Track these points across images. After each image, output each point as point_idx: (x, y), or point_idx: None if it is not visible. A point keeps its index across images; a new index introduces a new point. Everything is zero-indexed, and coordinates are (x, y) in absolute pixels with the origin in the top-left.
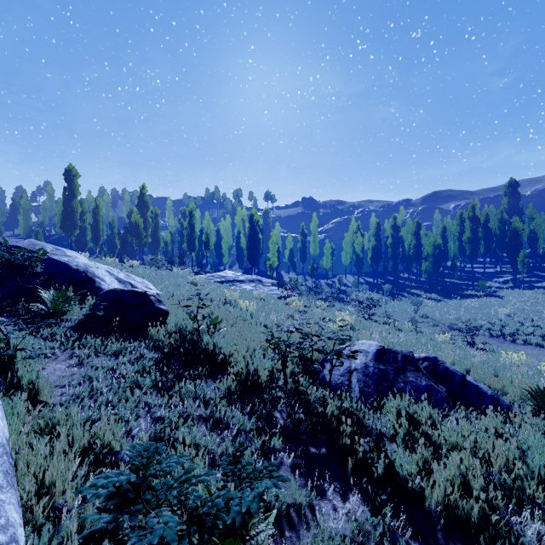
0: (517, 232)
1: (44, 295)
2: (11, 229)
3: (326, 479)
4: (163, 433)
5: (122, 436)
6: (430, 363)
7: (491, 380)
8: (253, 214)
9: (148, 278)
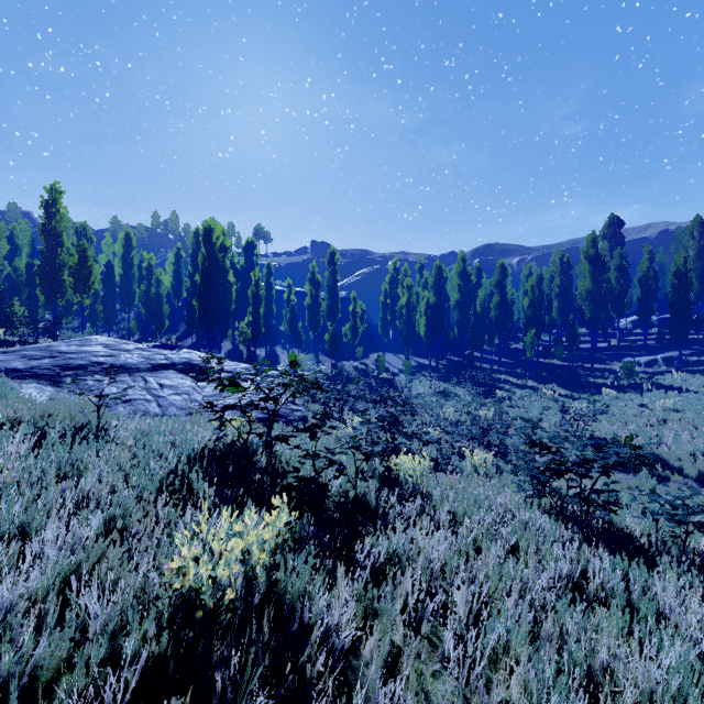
0: (684, 278)
1: None
2: None
3: None
4: None
5: None
6: None
7: None
8: (212, 227)
9: None
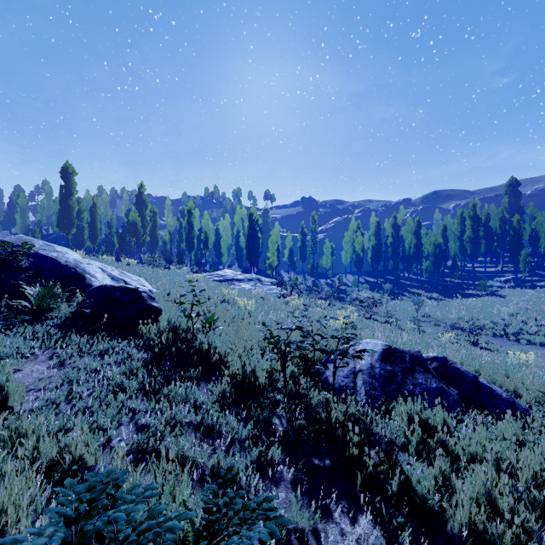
0: (519, 231)
1: (29, 291)
2: (8, 228)
3: (332, 497)
4: (147, 444)
5: (97, 448)
6: (439, 363)
7: (503, 381)
8: (252, 212)
9: (144, 277)
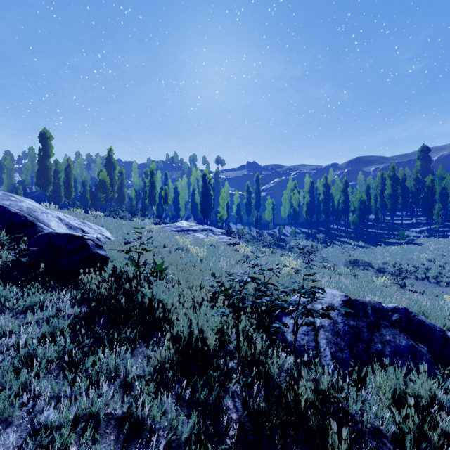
0: (432, 189)
1: None
2: None
3: None
4: None
5: None
6: (401, 315)
7: None
8: (205, 173)
9: (107, 226)
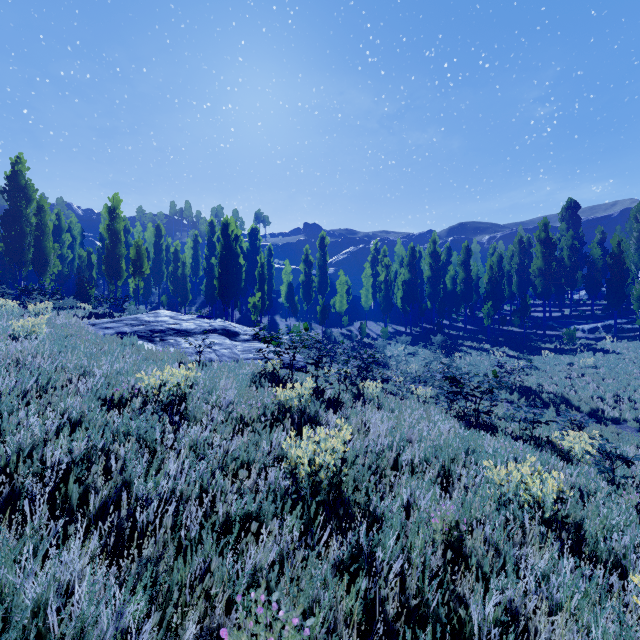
0: (618, 258)
1: None
2: None
3: None
4: None
5: None
6: None
7: None
8: (228, 222)
9: None
